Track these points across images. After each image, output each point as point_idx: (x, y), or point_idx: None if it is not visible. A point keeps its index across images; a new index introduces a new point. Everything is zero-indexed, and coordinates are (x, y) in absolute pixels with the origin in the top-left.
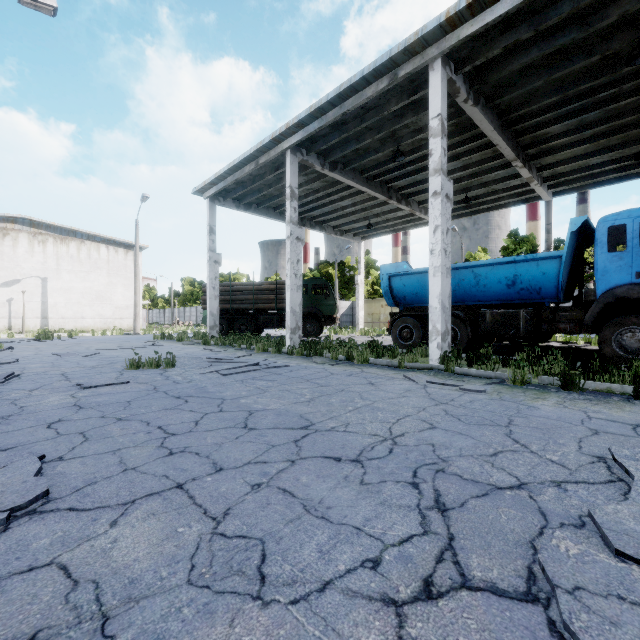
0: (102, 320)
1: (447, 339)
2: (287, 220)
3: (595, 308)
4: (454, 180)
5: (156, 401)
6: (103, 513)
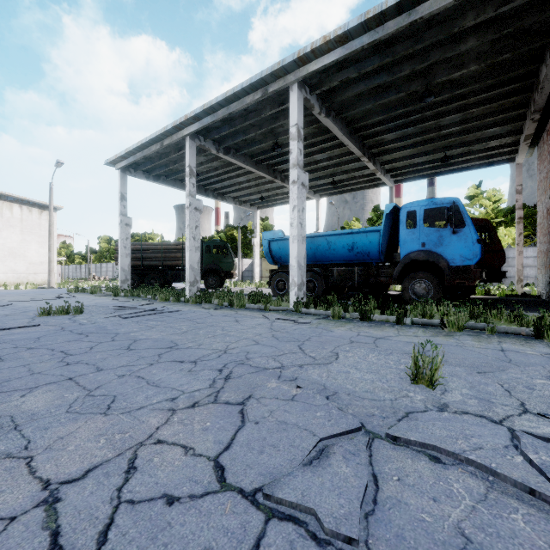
0: (15, 275)
1: (303, 289)
2: (187, 193)
3: (399, 267)
4: (323, 167)
5: (62, 336)
6: (16, 392)
